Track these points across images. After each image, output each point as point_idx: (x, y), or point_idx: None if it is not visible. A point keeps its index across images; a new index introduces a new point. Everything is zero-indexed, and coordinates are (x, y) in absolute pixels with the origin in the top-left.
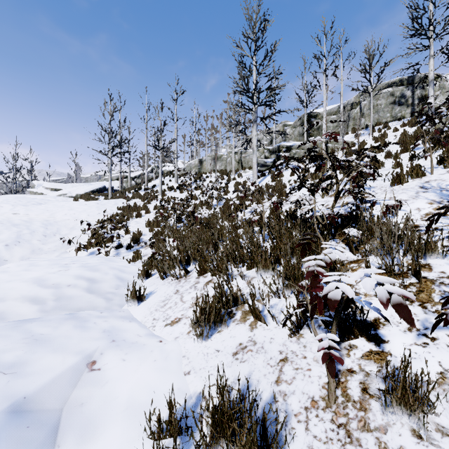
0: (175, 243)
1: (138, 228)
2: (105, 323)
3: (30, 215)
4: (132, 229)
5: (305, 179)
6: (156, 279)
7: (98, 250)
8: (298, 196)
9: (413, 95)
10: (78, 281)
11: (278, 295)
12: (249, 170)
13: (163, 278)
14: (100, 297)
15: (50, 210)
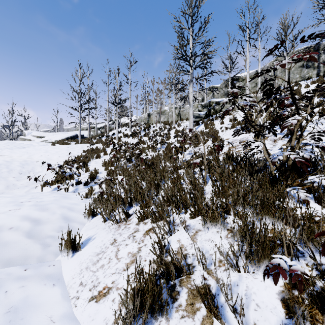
0: (124, 181)
1: (95, 167)
2: (20, 290)
3: (13, 157)
4: (92, 167)
5: (234, 126)
6: (100, 220)
7: (58, 187)
8: (231, 140)
9: (319, 59)
10: (23, 223)
11: (237, 268)
12: (186, 121)
13: (105, 220)
14: (37, 243)
15: (29, 152)
